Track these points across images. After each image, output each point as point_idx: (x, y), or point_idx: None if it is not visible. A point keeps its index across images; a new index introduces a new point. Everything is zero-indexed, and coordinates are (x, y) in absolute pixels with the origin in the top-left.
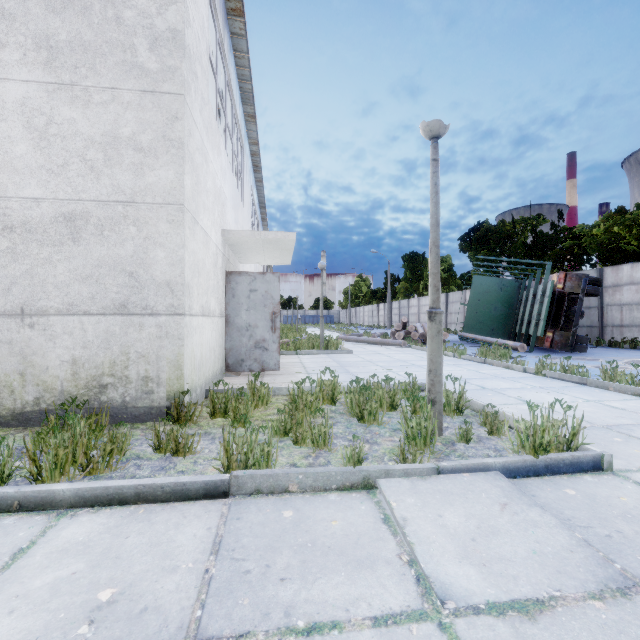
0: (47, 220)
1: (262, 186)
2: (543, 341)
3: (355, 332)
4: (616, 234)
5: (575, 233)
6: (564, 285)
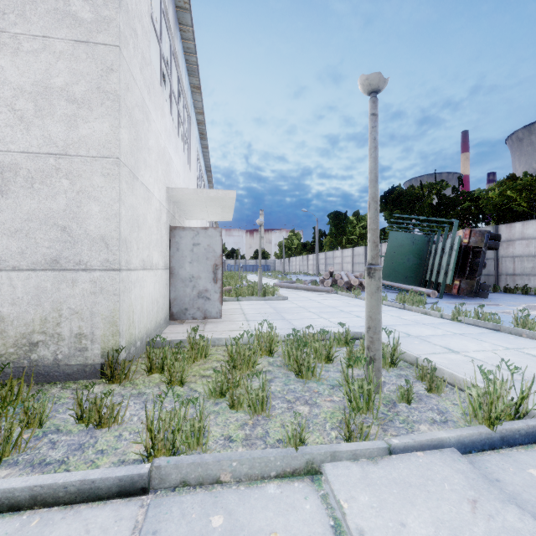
0: None
1: (208, 152)
2: (451, 288)
3: (289, 279)
4: (508, 197)
5: (472, 196)
6: (469, 240)
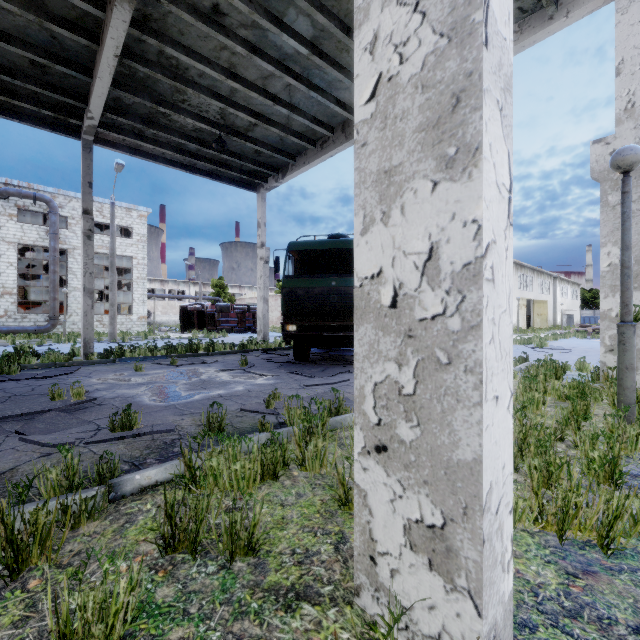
0: None
1: None
2: None
3: None
4: None
5: None
6: None
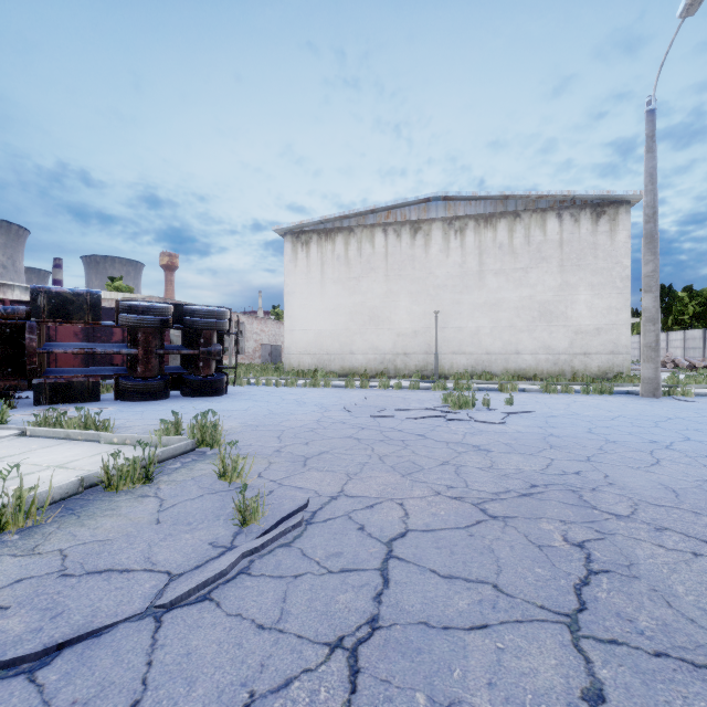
0: (591, 330)
1: None
2: None
3: None
4: None
5: None
6: None
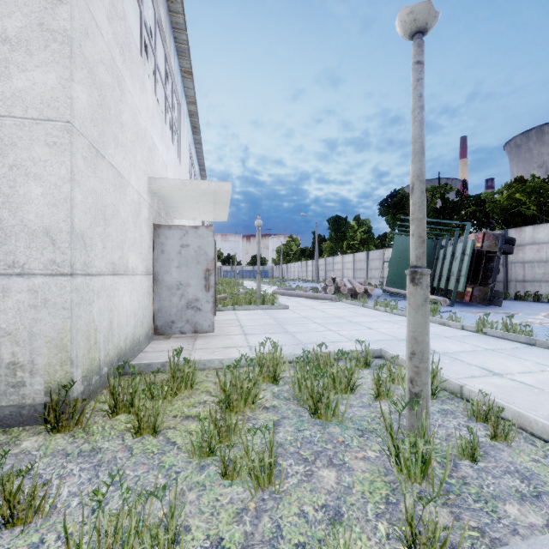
0: None
1: (201, 148)
2: (462, 295)
3: (288, 286)
4: (516, 200)
5: (477, 200)
6: (482, 244)
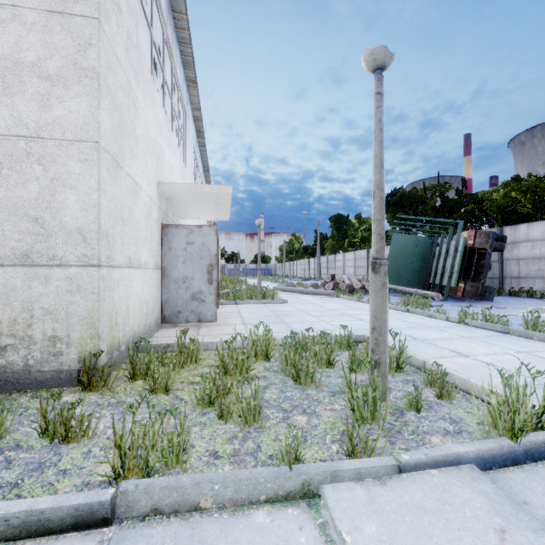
0: None
1: (205, 151)
2: (455, 291)
3: (289, 283)
4: (513, 198)
5: (476, 198)
6: (474, 241)
